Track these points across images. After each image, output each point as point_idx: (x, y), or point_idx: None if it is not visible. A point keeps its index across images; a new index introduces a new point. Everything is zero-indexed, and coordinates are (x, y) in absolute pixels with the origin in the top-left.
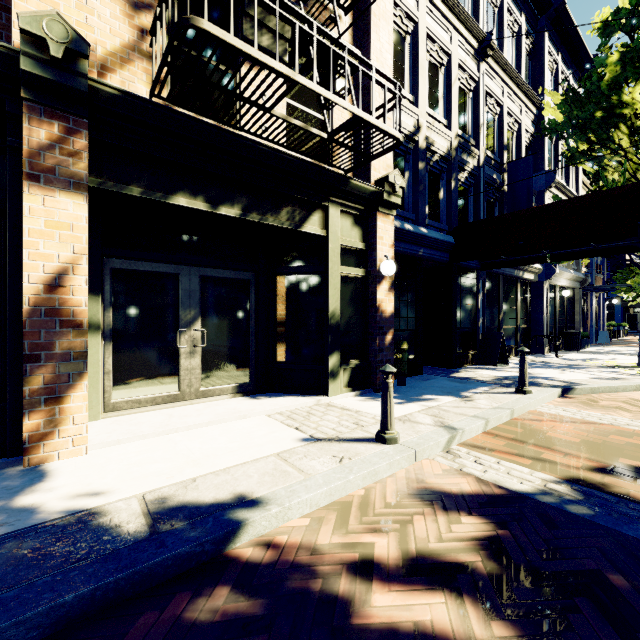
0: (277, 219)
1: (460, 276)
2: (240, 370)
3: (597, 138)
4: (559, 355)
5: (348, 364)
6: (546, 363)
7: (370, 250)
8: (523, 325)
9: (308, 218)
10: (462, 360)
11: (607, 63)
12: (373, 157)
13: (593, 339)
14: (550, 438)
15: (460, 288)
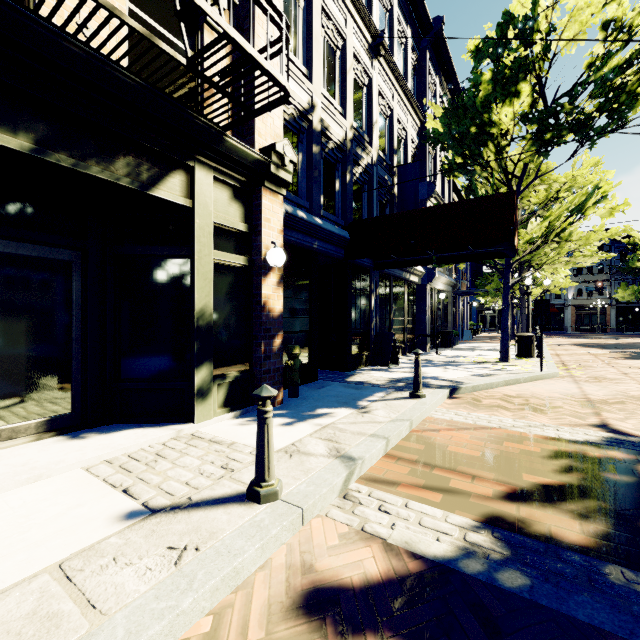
0: (108, 171)
1: (355, 274)
2: (54, 396)
3: (471, 153)
4: (439, 353)
5: (224, 377)
6: (430, 361)
7: (254, 234)
8: (409, 325)
9: (163, 179)
10: (357, 362)
11: (482, 80)
12: (255, 113)
13: (460, 337)
14: (452, 454)
15: (355, 287)
